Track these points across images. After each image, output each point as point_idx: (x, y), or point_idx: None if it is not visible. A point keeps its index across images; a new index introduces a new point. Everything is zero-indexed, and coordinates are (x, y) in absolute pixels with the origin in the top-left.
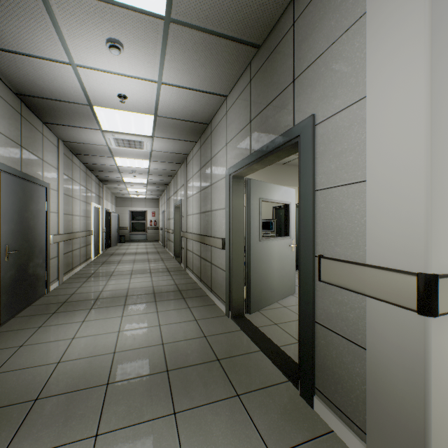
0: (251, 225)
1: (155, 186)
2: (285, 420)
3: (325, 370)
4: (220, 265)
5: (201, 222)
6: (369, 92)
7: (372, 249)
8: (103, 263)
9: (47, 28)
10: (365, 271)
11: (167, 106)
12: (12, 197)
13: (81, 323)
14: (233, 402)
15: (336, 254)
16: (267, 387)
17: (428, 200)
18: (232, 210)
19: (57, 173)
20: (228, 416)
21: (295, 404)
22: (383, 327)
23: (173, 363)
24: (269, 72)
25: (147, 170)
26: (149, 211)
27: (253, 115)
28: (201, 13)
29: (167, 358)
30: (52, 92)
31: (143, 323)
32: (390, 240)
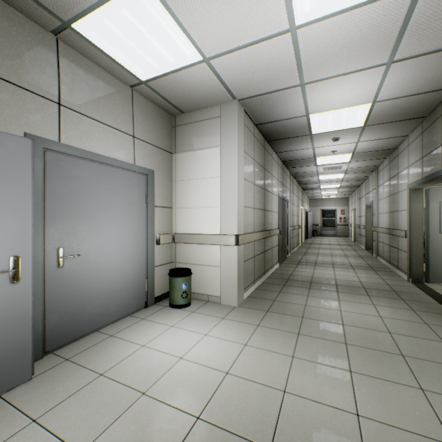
0: (430, 221)
1: (346, 188)
2: (426, 308)
3: None
4: (404, 249)
5: (390, 219)
6: None
7: None
8: (308, 248)
9: (308, 142)
10: None
11: (361, 148)
12: (281, 209)
13: (313, 269)
14: (398, 300)
15: None
16: (421, 302)
17: None
18: (411, 211)
19: (289, 192)
20: (394, 301)
21: (436, 307)
22: None
23: (366, 287)
24: (431, 133)
25: (341, 179)
26: (338, 209)
27: (423, 154)
28: (382, 120)
29: (363, 285)
30: (298, 158)
31: (347, 274)
32: None
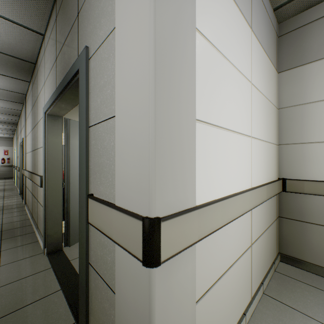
0: (71, 163)
1: (2, 124)
2: None
3: (95, 315)
4: (42, 202)
5: (33, 160)
6: (117, 17)
7: (118, 189)
8: None
9: None
10: (112, 214)
11: None
12: None
13: None
14: None
15: (101, 193)
16: None
17: (152, 134)
18: (47, 148)
19: None
20: None
21: None
22: (125, 276)
23: None
24: (65, 8)
25: None
26: (1, 149)
27: (57, 52)
28: None
29: None
30: None
31: None
32: (129, 179)
